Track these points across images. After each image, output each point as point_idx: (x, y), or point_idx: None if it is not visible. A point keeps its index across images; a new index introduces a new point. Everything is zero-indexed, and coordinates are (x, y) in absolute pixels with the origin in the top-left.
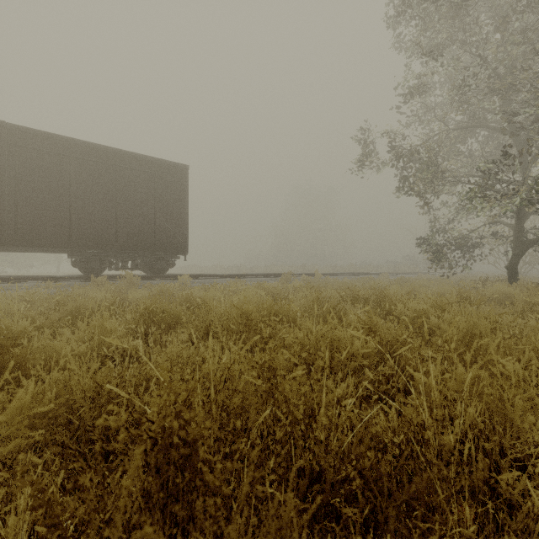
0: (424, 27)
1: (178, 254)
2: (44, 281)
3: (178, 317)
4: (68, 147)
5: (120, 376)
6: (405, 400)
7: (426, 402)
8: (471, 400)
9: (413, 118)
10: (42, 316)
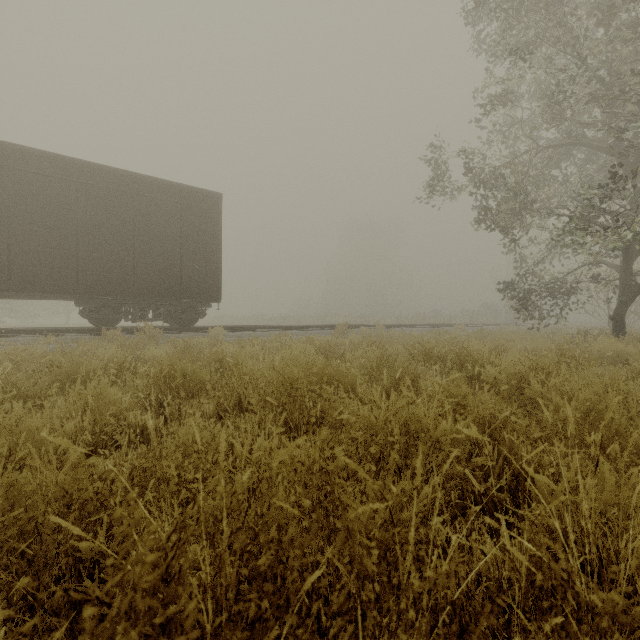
0: (510, 22)
1: (209, 302)
2: (44, 335)
3: (203, 382)
4: (74, 171)
5: (102, 479)
6: (552, 545)
7: (559, 524)
8: (630, 522)
9: (495, 136)
10: (26, 381)
